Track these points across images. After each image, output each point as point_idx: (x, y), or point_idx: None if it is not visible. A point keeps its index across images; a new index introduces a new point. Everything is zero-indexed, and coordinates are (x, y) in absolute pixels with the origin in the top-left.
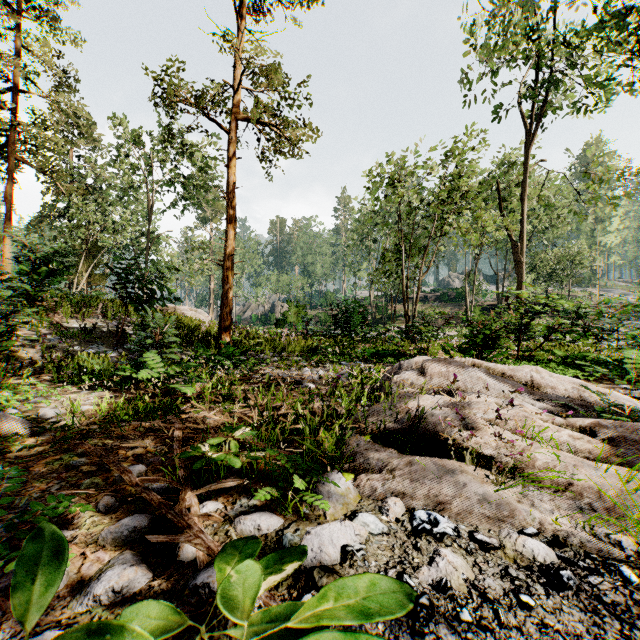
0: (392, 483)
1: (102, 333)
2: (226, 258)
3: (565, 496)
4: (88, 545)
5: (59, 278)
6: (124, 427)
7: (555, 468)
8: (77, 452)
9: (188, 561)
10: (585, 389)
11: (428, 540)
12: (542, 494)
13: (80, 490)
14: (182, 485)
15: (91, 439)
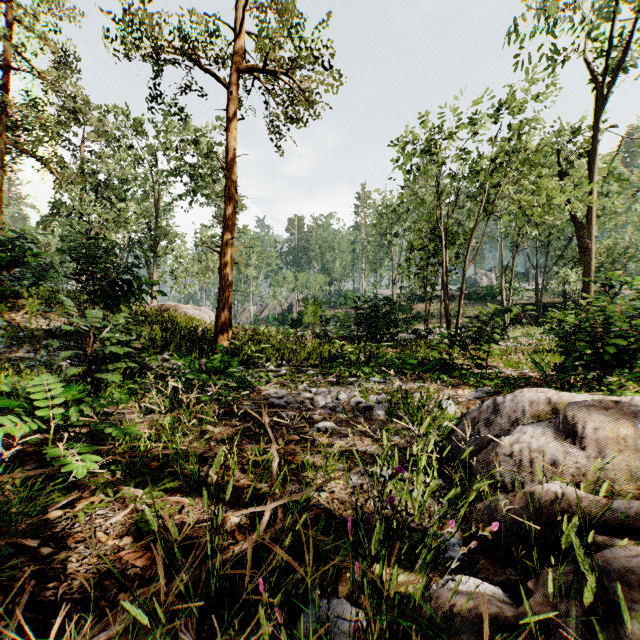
0: None
1: (73, 336)
2: (224, 243)
3: None
4: None
5: (52, 274)
6: None
7: None
8: None
9: None
10: None
11: None
12: None
13: None
14: None
15: None
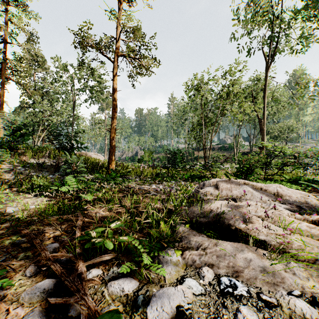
0: (205, 257)
1: (48, 166)
2: (112, 127)
3: (313, 267)
4: (13, 302)
5: (27, 138)
6: (50, 219)
7: (305, 249)
8: (21, 234)
9: (75, 315)
10: (307, 197)
11: (231, 300)
12: (299, 266)
13: (15, 262)
14: (77, 259)
15: (30, 226)
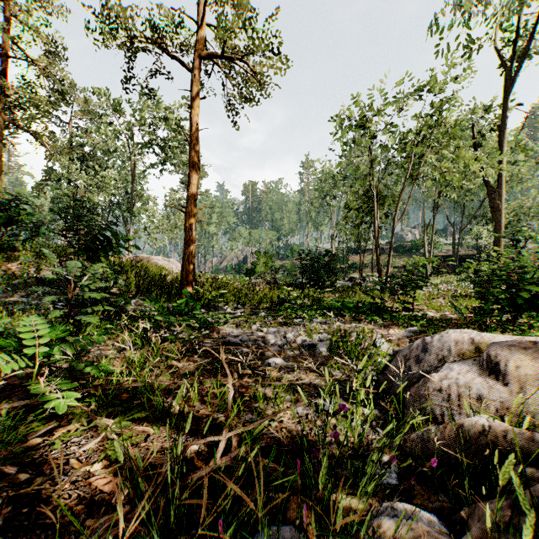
0: None
1: (60, 283)
2: (188, 204)
3: None
4: None
5: (44, 230)
6: None
7: None
8: None
9: None
10: None
11: None
12: None
13: None
14: None
15: None
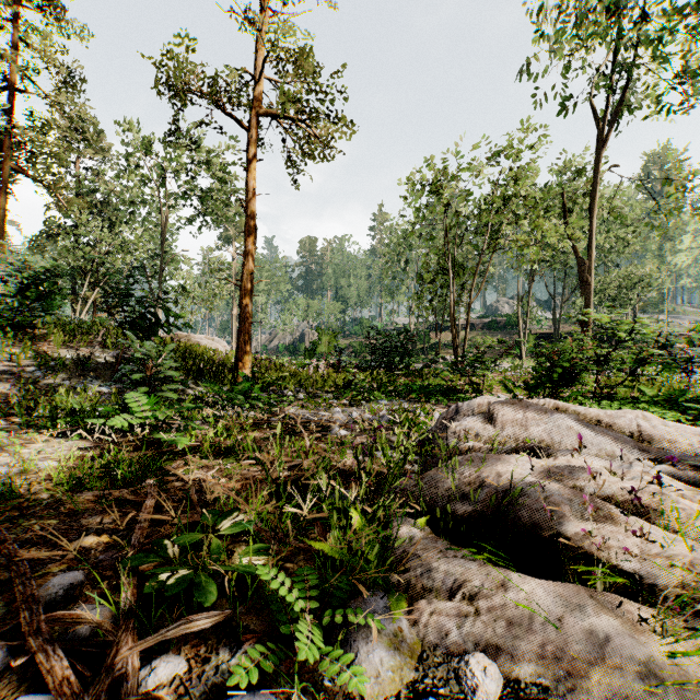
0: (474, 622)
1: (99, 365)
2: (244, 277)
3: None
4: None
5: (58, 302)
6: (77, 500)
7: None
8: None
9: None
10: None
11: None
12: None
13: None
14: (117, 630)
15: (24, 520)
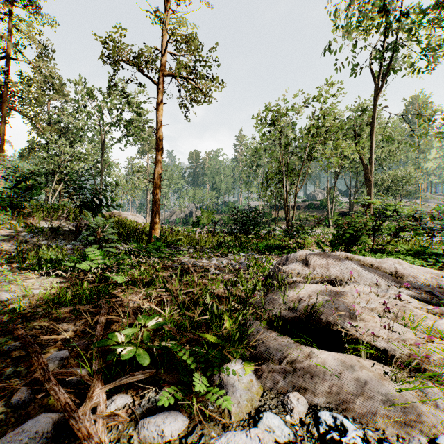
0: (292, 376)
1: (64, 231)
2: (155, 176)
3: None
4: None
5: (38, 192)
6: (60, 311)
7: None
8: (15, 336)
9: None
10: (441, 278)
11: None
12: (442, 392)
13: None
14: (92, 380)
15: (30, 323)
